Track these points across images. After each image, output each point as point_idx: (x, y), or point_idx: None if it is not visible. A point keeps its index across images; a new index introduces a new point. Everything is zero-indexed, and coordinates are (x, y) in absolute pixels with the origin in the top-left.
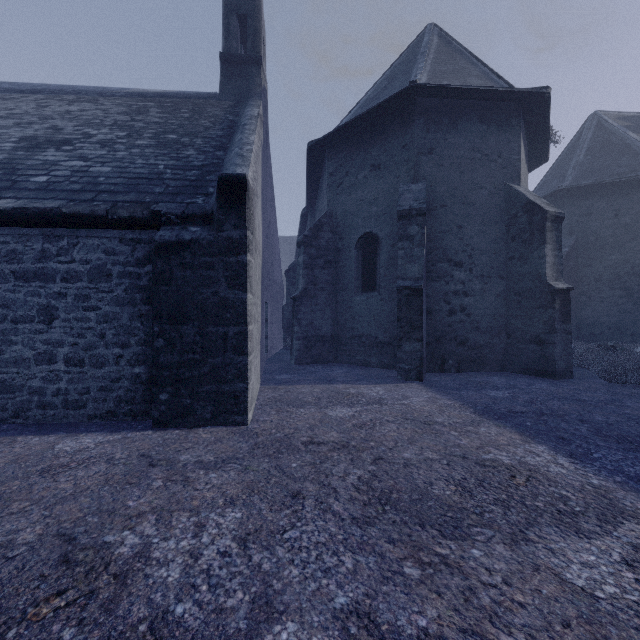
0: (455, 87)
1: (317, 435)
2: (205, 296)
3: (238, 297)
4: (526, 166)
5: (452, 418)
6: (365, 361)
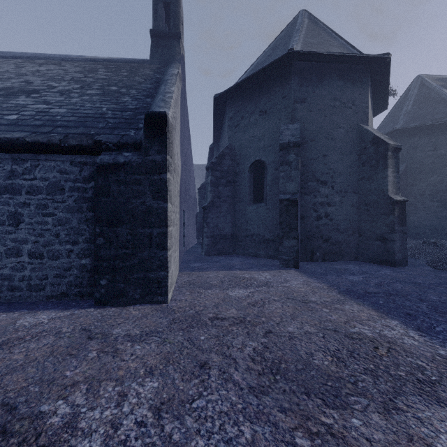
0: (321, 53)
1: (220, 312)
2: (135, 205)
3: (160, 206)
4: (371, 112)
5: (323, 297)
6: (255, 253)
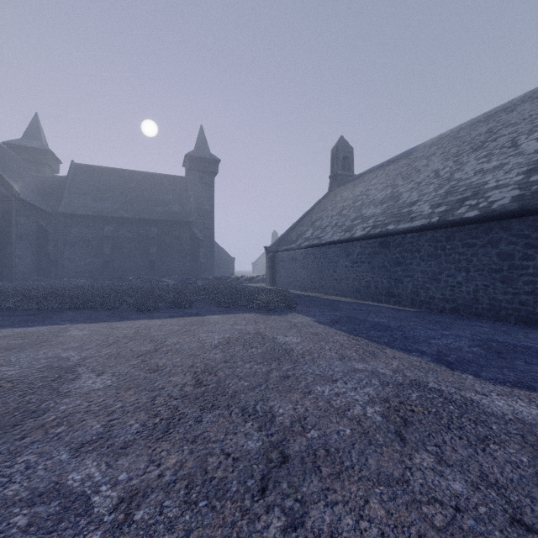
0: None
1: None
2: None
3: None
4: None
5: None
6: None
